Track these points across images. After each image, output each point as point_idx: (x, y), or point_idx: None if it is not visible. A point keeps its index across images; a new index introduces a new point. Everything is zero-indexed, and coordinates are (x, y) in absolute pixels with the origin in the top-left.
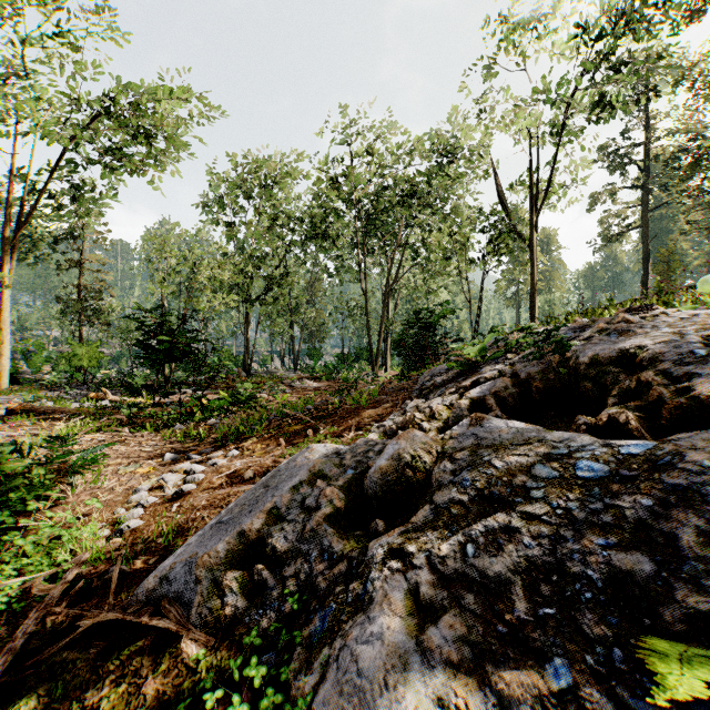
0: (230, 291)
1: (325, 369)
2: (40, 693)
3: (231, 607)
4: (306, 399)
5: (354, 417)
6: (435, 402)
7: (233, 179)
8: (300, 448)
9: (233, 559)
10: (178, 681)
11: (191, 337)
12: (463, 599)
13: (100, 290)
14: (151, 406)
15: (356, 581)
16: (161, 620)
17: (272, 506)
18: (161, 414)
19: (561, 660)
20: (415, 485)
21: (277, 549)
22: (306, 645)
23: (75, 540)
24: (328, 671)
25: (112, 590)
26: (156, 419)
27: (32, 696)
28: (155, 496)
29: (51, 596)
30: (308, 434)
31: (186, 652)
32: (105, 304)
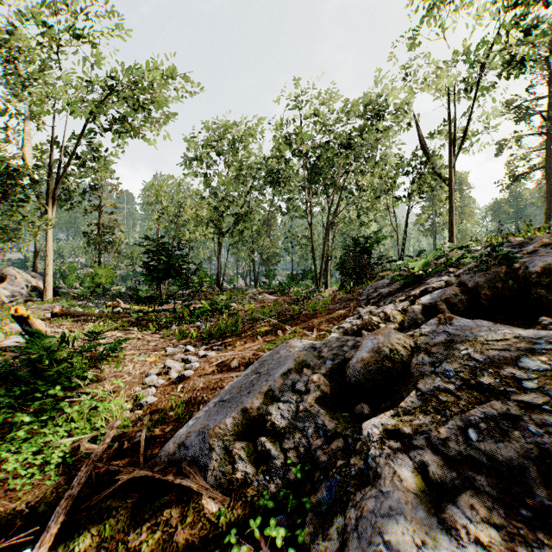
0: (207, 226)
1: (279, 286)
2: (92, 534)
3: (241, 472)
4: (270, 308)
5: (314, 321)
6: (388, 307)
7: (209, 140)
8: (274, 344)
9: (238, 432)
10: (203, 533)
11: (181, 260)
12: (475, 481)
13: (113, 227)
14: (152, 312)
15: (353, 457)
16: (183, 479)
17: (267, 389)
18: (160, 318)
19: None
20: (394, 374)
21: (276, 425)
22: (316, 511)
23: (108, 411)
24: (349, 539)
25: (141, 452)
26: (157, 322)
27: (87, 535)
28: (163, 379)
29: (95, 454)
30: (279, 333)
31: (207, 508)
32: (117, 237)
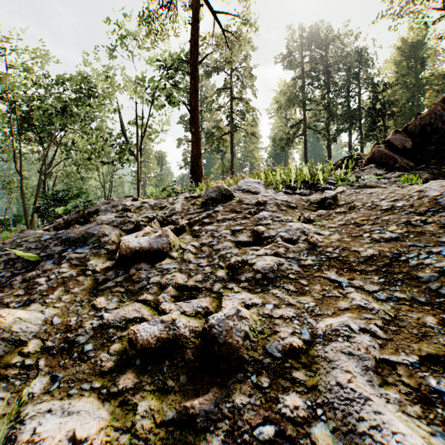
0: None
1: None
2: None
3: None
4: None
5: None
6: None
7: None
8: None
9: None
10: None
11: None
12: None
13: None
14: None
15: None
16: None
17: None
18: None
19: (5, 272)
20: None
21: None
22: None
23: None
24: None
25: None
26: None
27: None
28: None
29: None
30: None
31: None
32: None
